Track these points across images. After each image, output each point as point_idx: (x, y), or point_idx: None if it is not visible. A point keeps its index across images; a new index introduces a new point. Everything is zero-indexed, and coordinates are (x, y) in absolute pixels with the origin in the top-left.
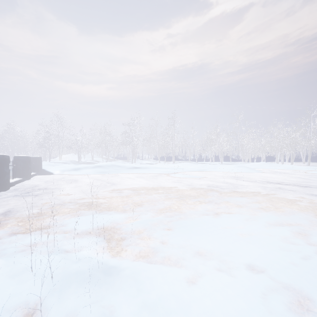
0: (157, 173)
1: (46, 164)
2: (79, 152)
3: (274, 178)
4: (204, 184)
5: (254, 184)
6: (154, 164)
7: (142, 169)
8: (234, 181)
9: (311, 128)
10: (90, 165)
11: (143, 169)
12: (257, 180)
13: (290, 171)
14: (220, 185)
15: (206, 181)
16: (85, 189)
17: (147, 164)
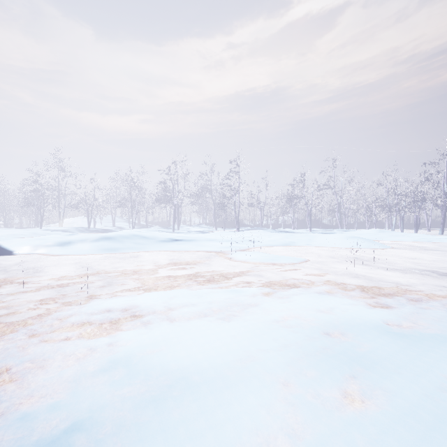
0: (211, 251)
1: (30, 233)
2: (90, 214)
3: (419, 259)
4: (310, 278)
5: (413, 278)
6: (207, 232)
7: (185, 242)
8: (361, 269)
9: (445, 177)
10: (93, 235)
11: (187, 242)
12: (392, 263)
13: (429, 244)
14: (348, 283)
15: (310, 270)
16: (20, 306)
17: (197, 233)
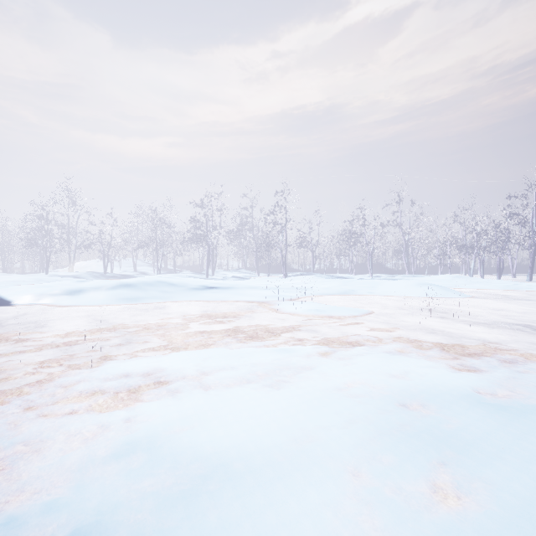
0: (253, 300)
1: (33, 280)
2: (107, 257)
3: (506, 311)
4: (376, 334)
5: (503, 334)
6: (248, 278)
7: (221, 290)
8: (438, 322)
9: (534, 212)
10: (109, 282)
11: (223, 290)
12: (473, 316)
13: (516, 292)
14: (423, 340)
15: (375, 324)
16: (15, 370)
17: (236, 279)
